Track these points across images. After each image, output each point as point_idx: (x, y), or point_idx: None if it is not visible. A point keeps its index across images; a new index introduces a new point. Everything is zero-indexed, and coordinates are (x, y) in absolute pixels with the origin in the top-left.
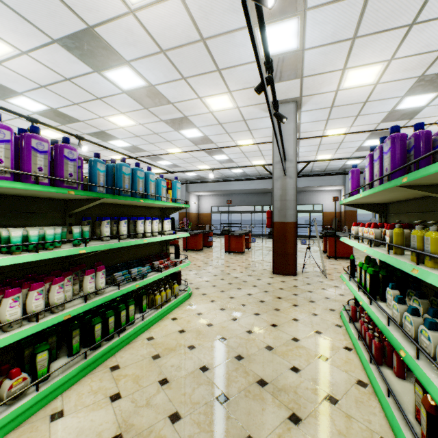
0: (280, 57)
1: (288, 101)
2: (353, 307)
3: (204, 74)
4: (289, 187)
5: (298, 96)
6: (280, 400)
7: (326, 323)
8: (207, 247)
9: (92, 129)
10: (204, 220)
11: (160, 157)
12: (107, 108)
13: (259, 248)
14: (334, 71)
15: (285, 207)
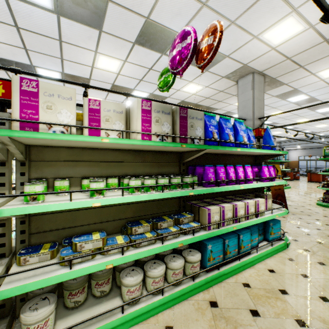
0: (328, 111)
1: None
2: None
3: (295, 118)
4: None
5: None
6: (313, 195)
7: None
8: (295, 179)
9: None
10: (292, 165)
11: None
12: None
13: None
14: None
15: None
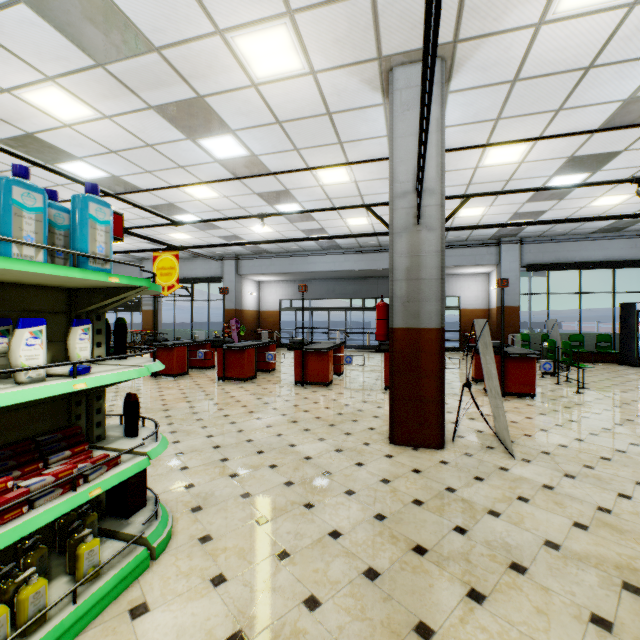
0: None
1: None
2: None
3: None
4: (427, 251)
5: (448, 38)
6: None
7: None
8: (266, 371)
9: (2, 126)
10: (268, 321)
11: (176, 205)
12: (5, 59)
13: (358, 372)
14: None
15: (418, 295)
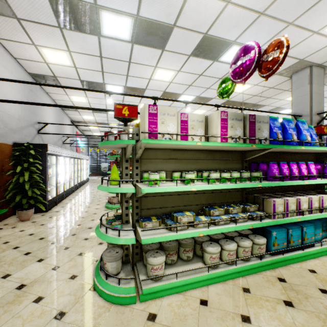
0: None
1: None
2: None
3: None
4: None
5: None
6: None
7: None
8: None
9: None
10: None
11: None
12: None
13: None
14: None
15: None
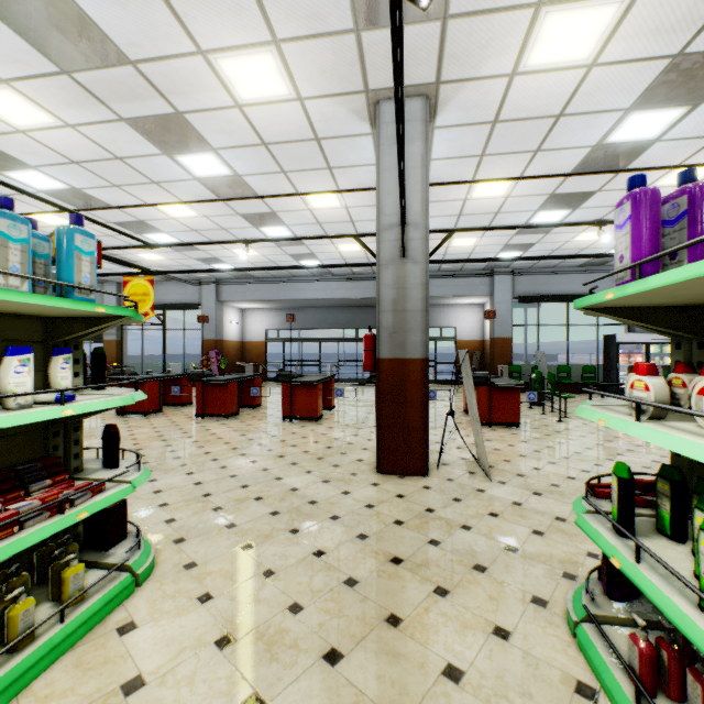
0: None
1: (410, 94)
2: (644, 646)
3: None
4: (413, 283)
5: (431, 79)
6: None
7: (548, 680)
8: (250, 407)
9: None
10: (253, 353)
11: (148, 223)
12: None
13: (350, 406)
14: (517, 8)
15: (404, 327)
